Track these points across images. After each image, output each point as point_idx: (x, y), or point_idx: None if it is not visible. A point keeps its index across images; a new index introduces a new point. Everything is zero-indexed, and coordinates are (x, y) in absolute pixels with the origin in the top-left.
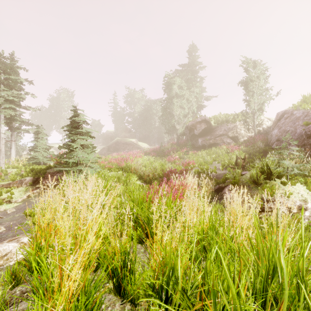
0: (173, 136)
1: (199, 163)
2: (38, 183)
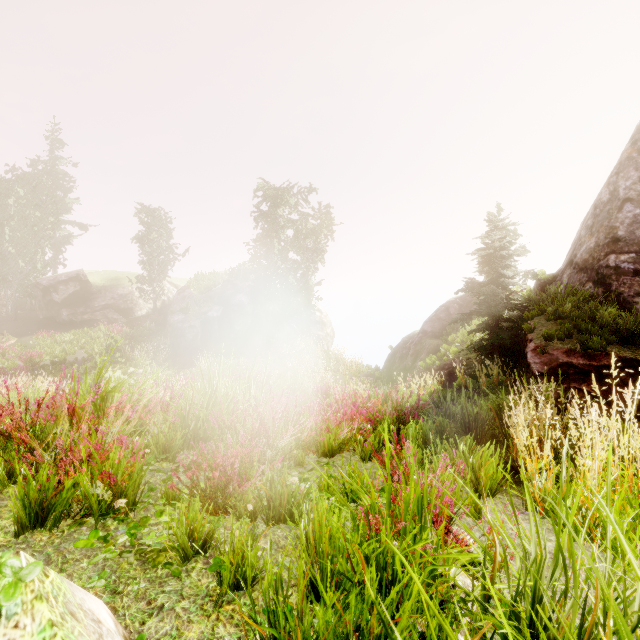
0: (3, 292)
1: (53, 354)
2: None
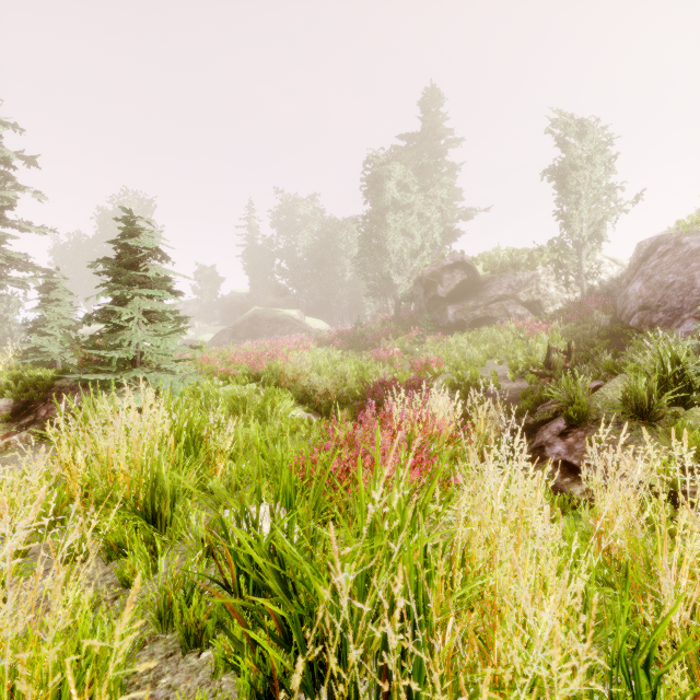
0: (385, 304)
1: (453, 363)
2: (27, 415)
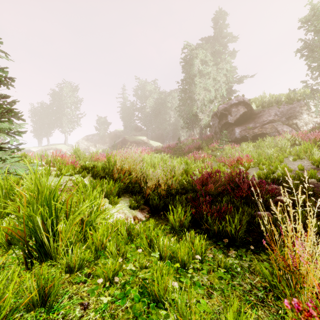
0: (192, 132)
1: (256, 159)
2: None
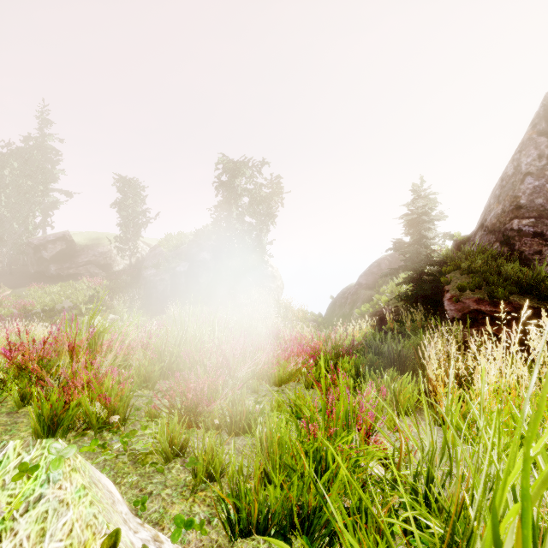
0: None
1: (43, 303)
2: None
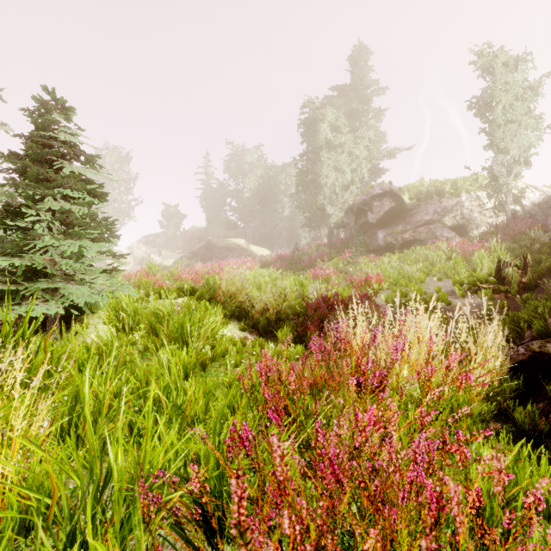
0: (318, 233)
1: (391, 279)
2: None
